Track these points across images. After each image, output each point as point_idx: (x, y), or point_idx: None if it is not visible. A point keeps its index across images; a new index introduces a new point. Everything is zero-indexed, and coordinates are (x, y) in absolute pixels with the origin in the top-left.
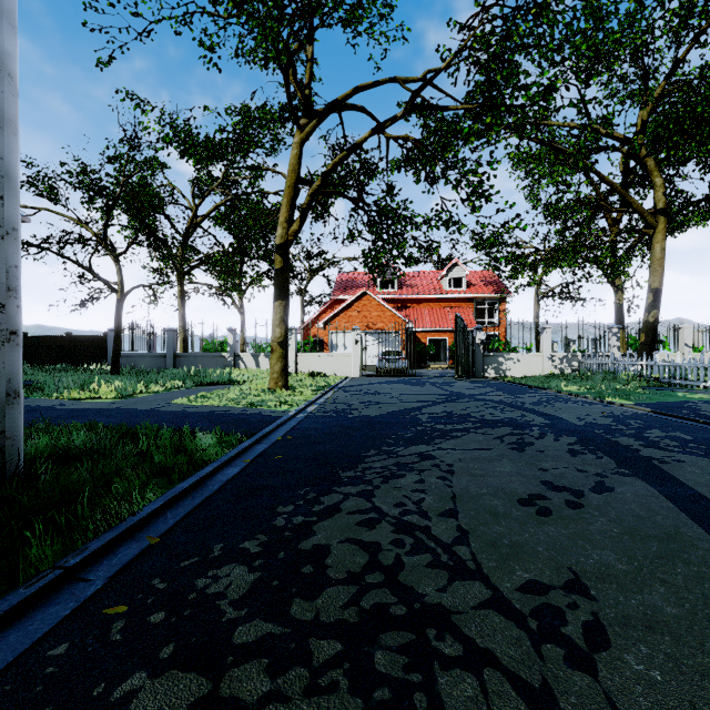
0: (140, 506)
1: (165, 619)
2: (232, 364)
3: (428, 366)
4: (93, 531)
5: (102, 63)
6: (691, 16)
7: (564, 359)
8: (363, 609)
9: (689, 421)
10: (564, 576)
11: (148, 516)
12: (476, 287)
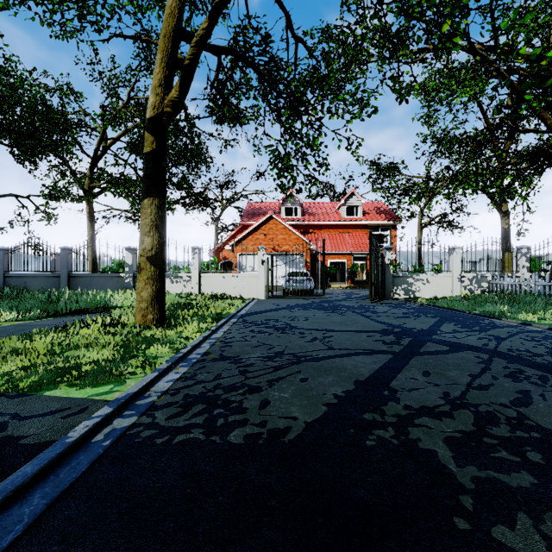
0: None
1: None
2: (131, 285)
3: (329, 286)
4: None
5: None
6: None
7: (473, 280)
8: None
9: None
10: None
11: None
12: (370, 215)
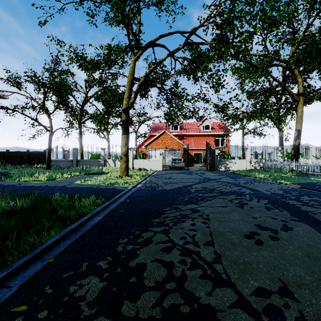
0: (47, 239)
1: (47, 316)
2: (103, 164)
3: (193, 165)
4: (17, 256)
5: (41, 23)
6: (316, 3)
7: (256, 162)
8: (164, 308)
9: (320, 191)
10: (277, 284)
11: (50, 245)
12: (215, 129)
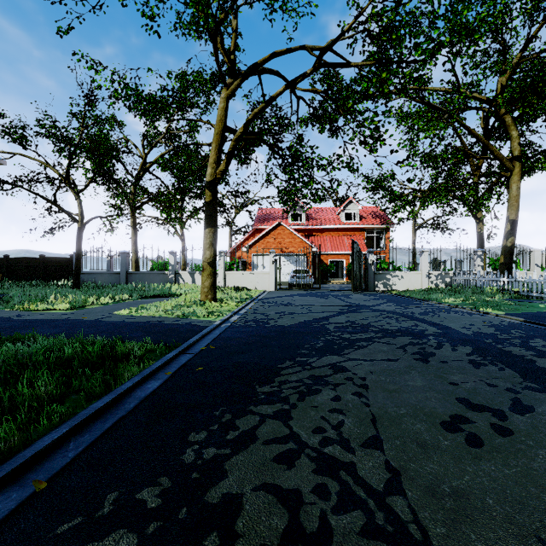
0: (42, 433)
1: None
2: (173, 280)
3: (329, 282)
4: None
5: (62, 31)
6: None
7: (438, 276)
8: None
9: None
10: None
11: (45, 448)
12: (367, 220)
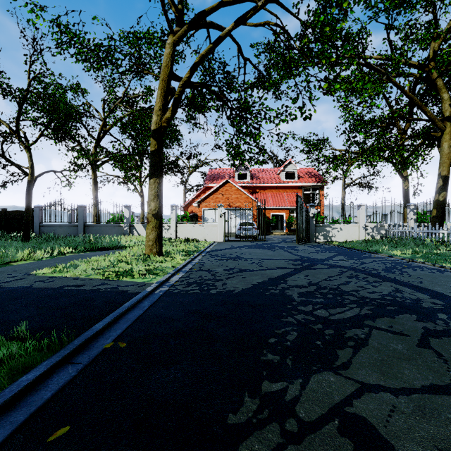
0: None
1: None
2: (128, 232)
3: (271, 233)
4: None
5: None
6: None
7: (374, 229)
8: None
9: None
10: None
11: None
12: (304, 179)
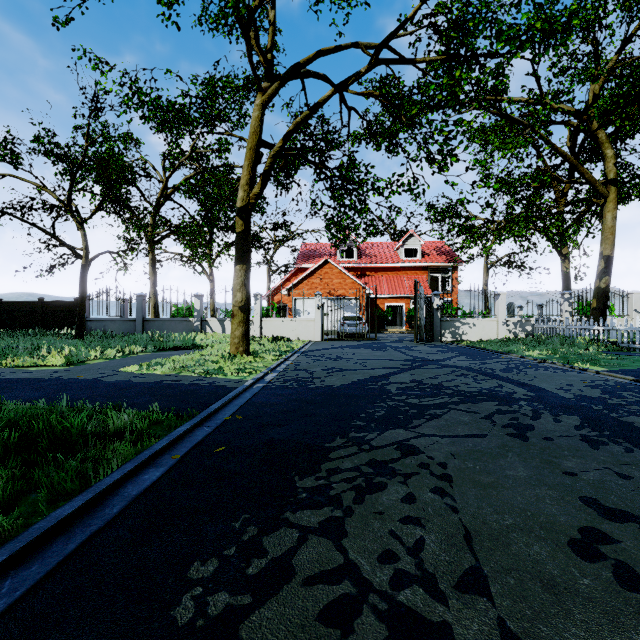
0: None
1: None
2: (199, 328)
3: (386, 330)
4: None
5: (60, 23)
6: None
7: (518, 324)
8: None
9: None
10: None
11: None
12: (430, 257)
